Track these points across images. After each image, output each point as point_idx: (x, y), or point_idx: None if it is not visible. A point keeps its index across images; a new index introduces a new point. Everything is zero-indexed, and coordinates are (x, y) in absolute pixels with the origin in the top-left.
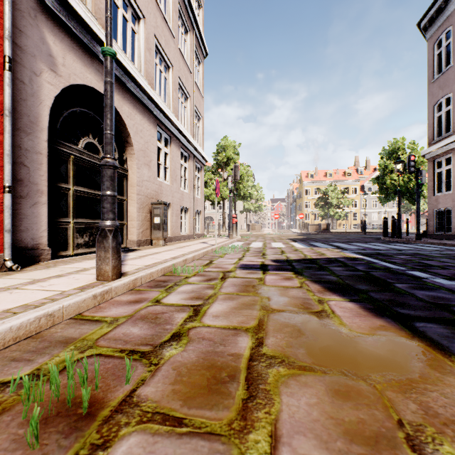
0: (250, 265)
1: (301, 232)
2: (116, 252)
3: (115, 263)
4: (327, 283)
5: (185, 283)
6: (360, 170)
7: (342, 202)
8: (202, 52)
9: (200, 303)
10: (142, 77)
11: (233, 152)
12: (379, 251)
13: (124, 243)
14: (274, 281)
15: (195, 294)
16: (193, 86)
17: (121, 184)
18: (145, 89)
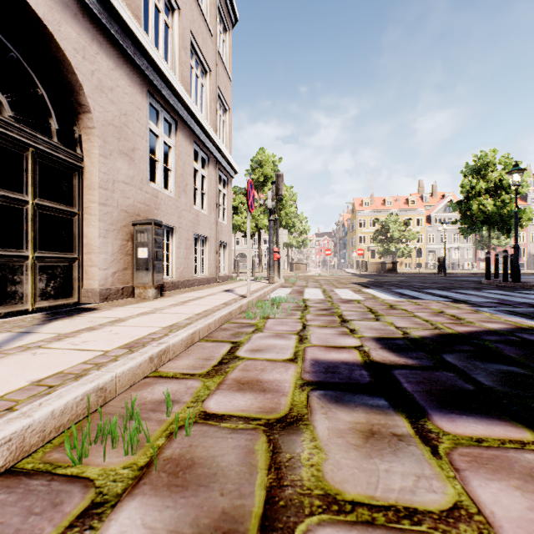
0: (340, 369)
1: (360, 273)
2: None
3: None
4: None
5: None
6: (426, 197)
7: (405, 236)
8: (229, 15)
9: None
10: None
11: (272, 169)
12: None
13: (75, 295)
14: None
15: None
16: (214, 57)
17: (66, 182)
18: (115, 6)
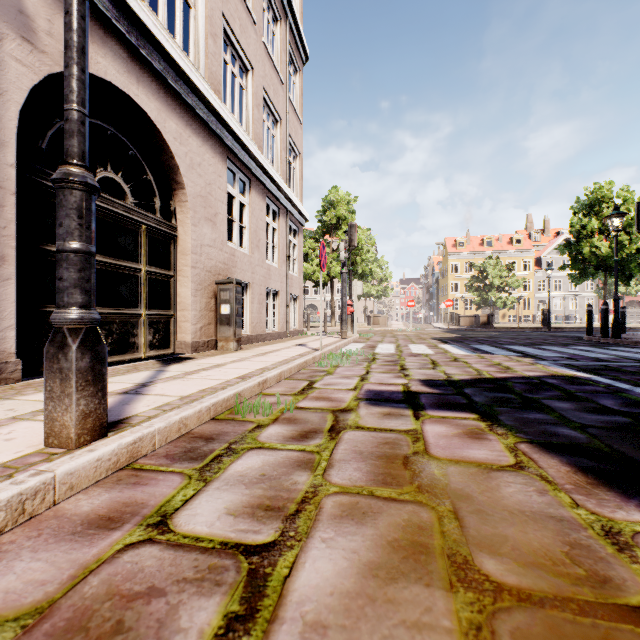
0: (384, 393)
1: (448, 328)
2: (91, 379)
3: (88, 405)
4: (574, 452)
5: (250, 445)
6: (535, 235)
7: (508, 283)
8: (300, 55)
9: (271, 539)
10: (199, 75)
11: (346, 209)
12: (604, 362)
13: (171, 347)
14: (448, 442)
15: (266, 491)
16: (285, 104)
17: (166, 250)
18: (204, 95)
